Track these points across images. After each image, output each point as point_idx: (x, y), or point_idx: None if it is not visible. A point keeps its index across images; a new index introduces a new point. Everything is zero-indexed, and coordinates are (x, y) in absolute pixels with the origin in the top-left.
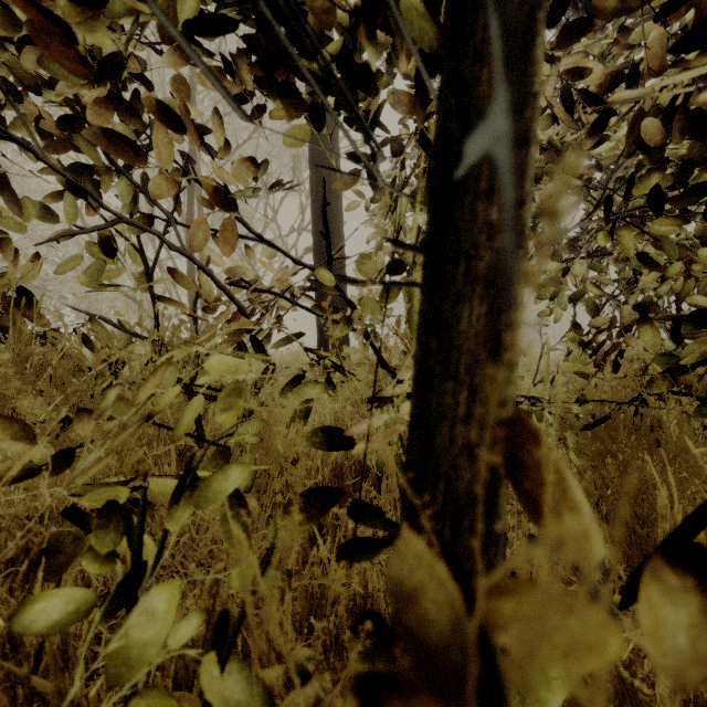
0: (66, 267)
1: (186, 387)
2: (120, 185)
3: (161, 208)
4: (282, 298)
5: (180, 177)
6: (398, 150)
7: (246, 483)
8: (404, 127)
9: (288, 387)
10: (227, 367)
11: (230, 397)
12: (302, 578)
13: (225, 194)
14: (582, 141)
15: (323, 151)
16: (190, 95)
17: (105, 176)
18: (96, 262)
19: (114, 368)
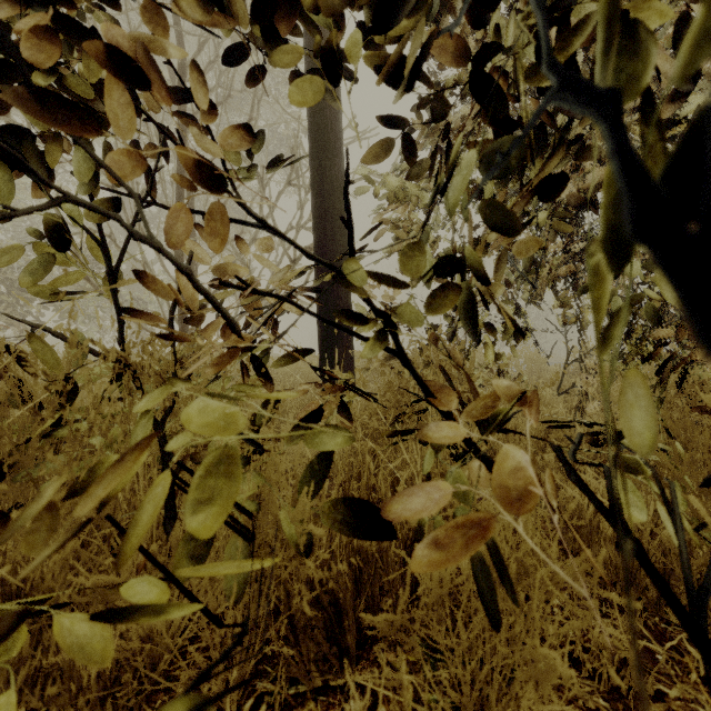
0: (5, 264)
1: (157, 424)
2: (75, 157)
3: (121, 181)
4: (283, 304)
5: (157, 154)
6: (435, 115)
7: (239, 579)
8: (417, 112)
9: (296, 425)
10: (207, 418)
11: (210, 475)
12: (314, 681)
13: (211, 167)
14: (665, 108)
15: (325, 140)
16: (161, 27)
17: (58, 147)
18: (45, 257)
19: (58, 400)
